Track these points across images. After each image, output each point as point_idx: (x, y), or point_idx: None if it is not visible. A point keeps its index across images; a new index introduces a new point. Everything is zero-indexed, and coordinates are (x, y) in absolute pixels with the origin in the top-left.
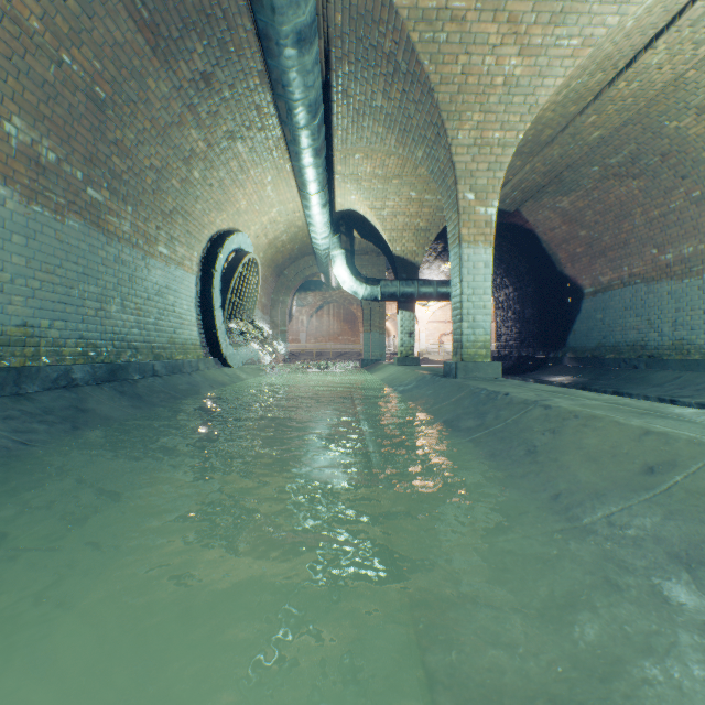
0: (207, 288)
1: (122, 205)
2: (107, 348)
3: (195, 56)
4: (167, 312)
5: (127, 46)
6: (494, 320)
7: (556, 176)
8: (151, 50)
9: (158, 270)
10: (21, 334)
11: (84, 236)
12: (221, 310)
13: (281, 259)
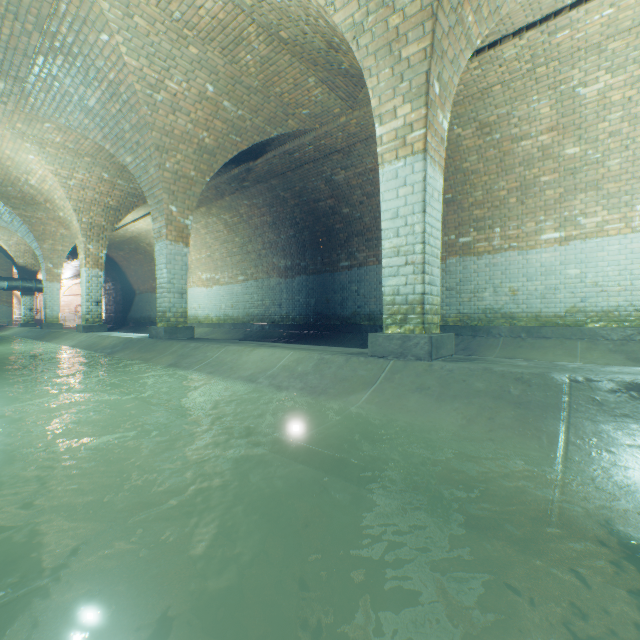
0: None
1: None
2: None
3: None
4: None
5: None
6: None
7: (114, 244)
8: None
9: None
10: None
11: None
12: None
13: None
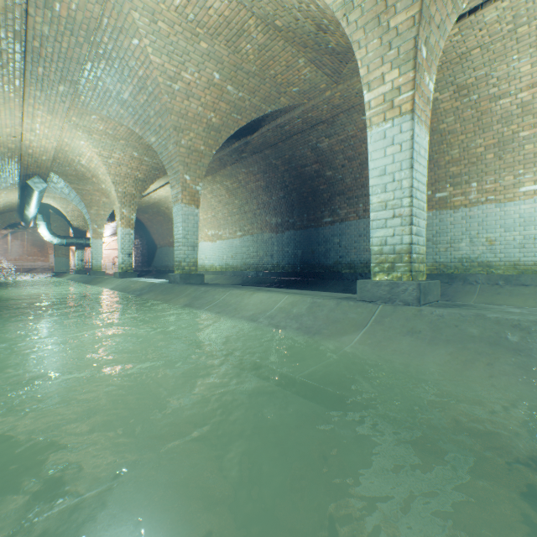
0: None
1: None
2: None
3: None
4: None
5: None
6: None
7: (141, 209)
8: None
9: None
10: None
11: None
12: None
13: None
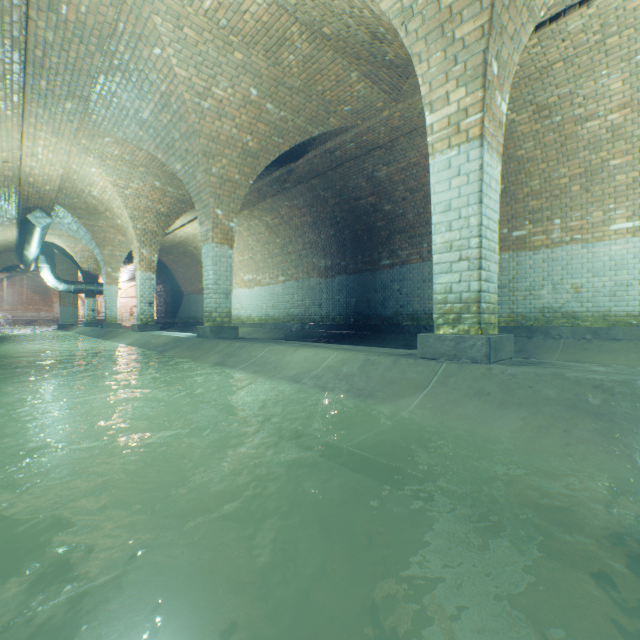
0: None
1: None
2: None
3: None
4: None
5: None
6: None
7: (164, 249)
8: None
9: None
10: None
11: None
12: None
13: None
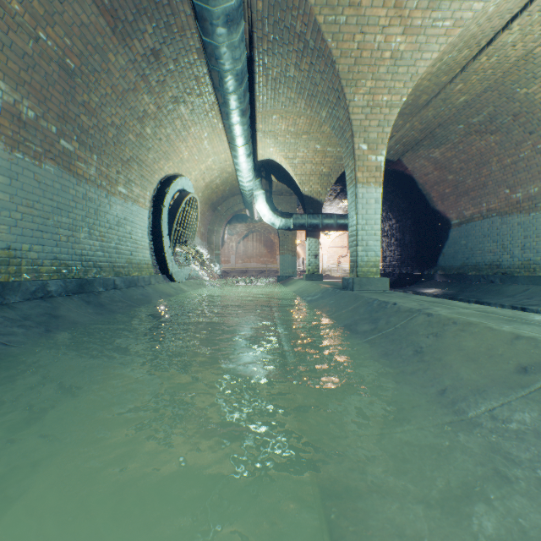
0: (157, 220)
1: (89, 154)
2: (77, 267)
3: (146, 36)
4: (126, 238)
5: (91, 27)
6: None
7: (430, 133)
8: (111, 30)
9: (118, 205)
10: (6, 255)
11: (57, 178)
12: (169, 237)
13: (215, 198)
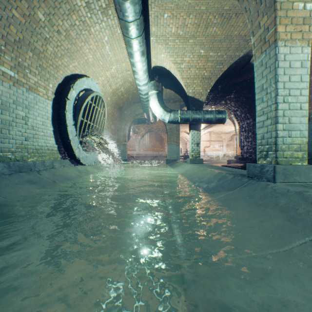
0: (61, 110)
1: None
2: None
3: None
4: (16, 123)
5: None
6: (231, 139)
7: None
8: None
9: (0, 86)
10: None
11: None
12: (74, 127)
13: (122, 104)
